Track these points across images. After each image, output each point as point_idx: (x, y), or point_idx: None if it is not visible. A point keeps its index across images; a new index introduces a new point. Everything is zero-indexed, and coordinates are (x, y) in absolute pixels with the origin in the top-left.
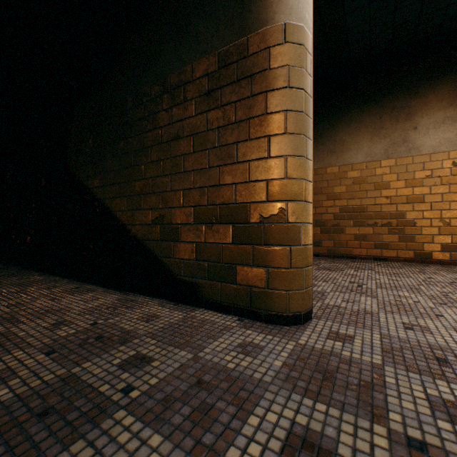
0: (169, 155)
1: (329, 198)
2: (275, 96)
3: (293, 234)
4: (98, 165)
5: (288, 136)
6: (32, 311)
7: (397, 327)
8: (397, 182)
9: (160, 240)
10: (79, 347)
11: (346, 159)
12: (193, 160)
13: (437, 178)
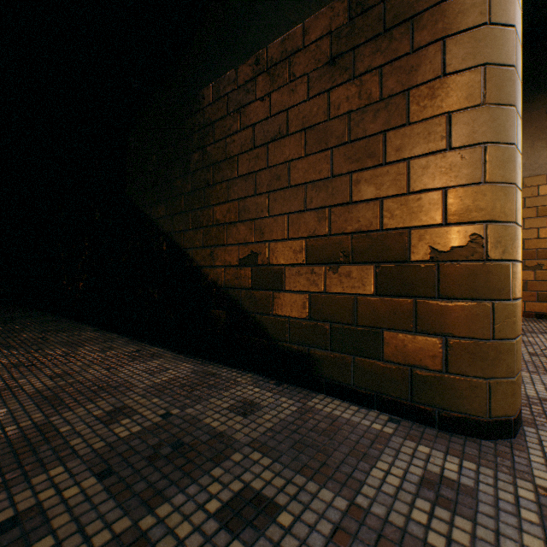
0: (266, 164)
1: None
2: (462, 42)
3: (496, 280)
4: (164, 187)
5: (487, 109)
6: (81, 387)
7: None
8: None
9: (252, 289)
10: (148, 463)
11: None
12: (304, 167)
13: None
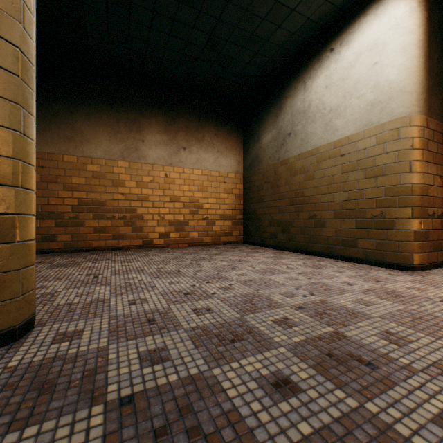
0: None
1: (67, 189)
2: None
3: (2, 228)
4: None
5: None
6: None
7: (124, 306)
8: (131, 182)
9: None
10: None
11: (86, 151)
12: None
13: (157, 184)
